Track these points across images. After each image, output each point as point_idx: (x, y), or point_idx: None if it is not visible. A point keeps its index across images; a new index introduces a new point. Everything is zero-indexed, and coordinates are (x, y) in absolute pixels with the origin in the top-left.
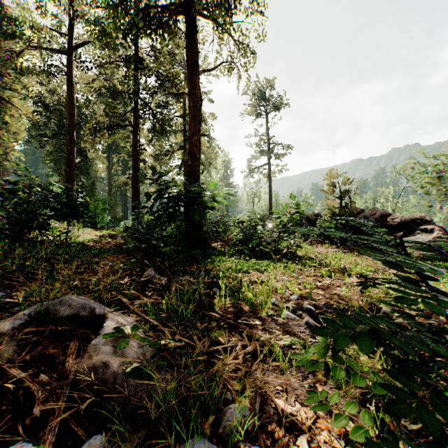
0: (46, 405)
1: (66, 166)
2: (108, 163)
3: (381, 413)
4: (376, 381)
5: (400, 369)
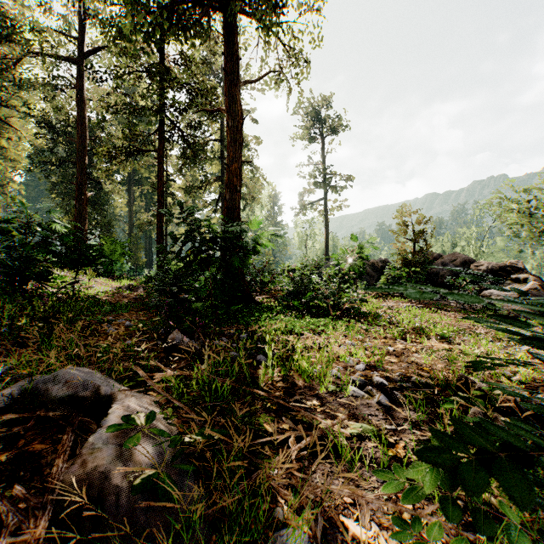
0: (18, 536)
1: (76, 201)
2: (129, 197)
3: (492, 540)
4: (509, 523)
5: (539, 498)
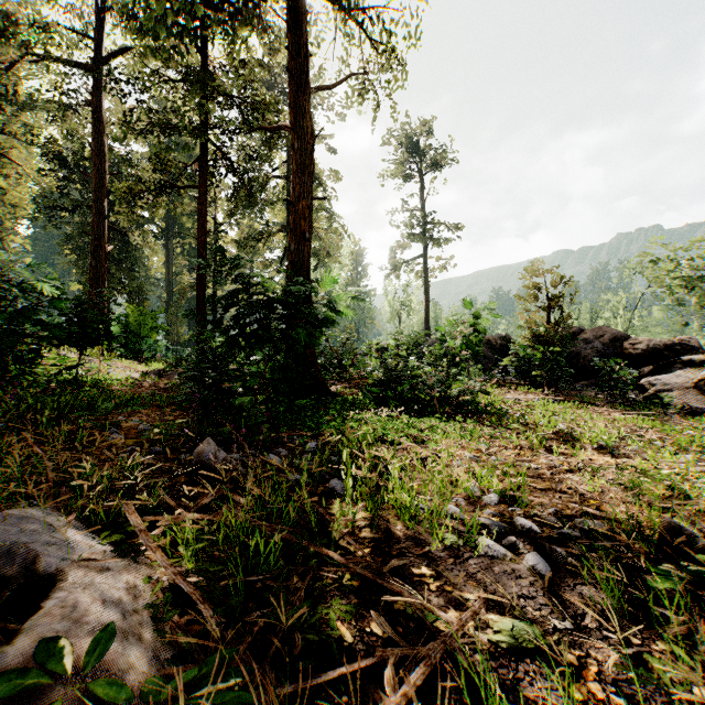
0: None
1: (92, 256)
2: (167, 255)
3: None
4: None
5: None
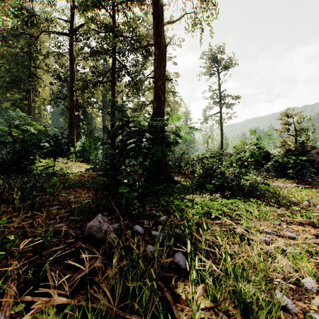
0: None
1: (69, 117)
2: (103, 117)
3: None
4: None
5: None
